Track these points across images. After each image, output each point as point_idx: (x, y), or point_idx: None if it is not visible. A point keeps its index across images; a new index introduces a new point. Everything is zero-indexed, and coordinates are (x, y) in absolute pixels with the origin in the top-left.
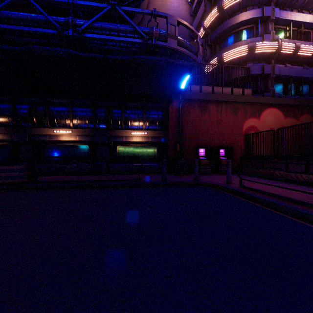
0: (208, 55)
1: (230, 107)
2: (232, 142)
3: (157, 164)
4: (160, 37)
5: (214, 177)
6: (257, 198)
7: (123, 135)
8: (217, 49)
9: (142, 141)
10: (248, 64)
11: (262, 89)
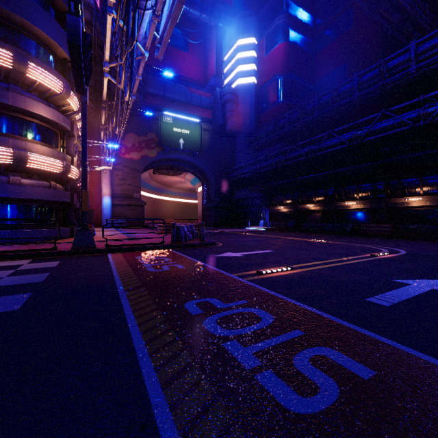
0: None
1: None
2: None
3: None
4: None
5: None
6: None
7: None
8: None
9: None
10: None
11: None
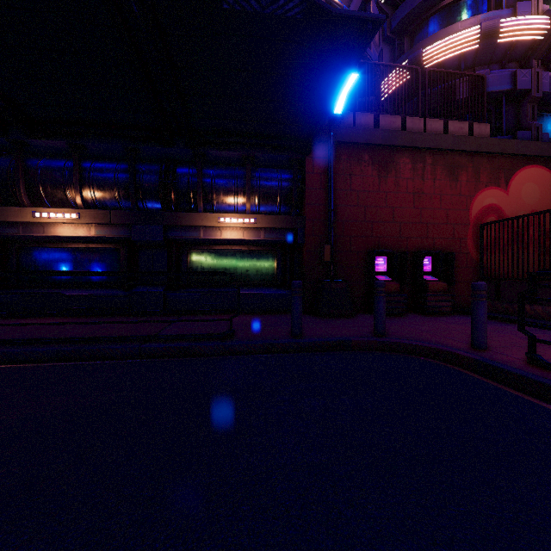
0: (386, 61)
1: (443, 164)
2: (447, 241)
3: (278, 291)
4: None
5: (420, 324)
6: None
7: (199, 225)
8: (405, 47)
9: (244, 239)
10: (478, 71)
11: (510, 126)
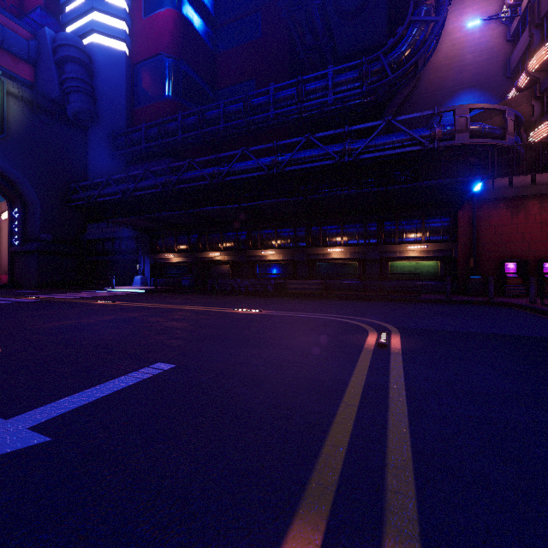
0: (537, 113)
1: None
2: None
3: (440, 282)
4: (444, 137)
5: (524, 299)
6: (542, 311)
7: (397, 250)
8: None
9: (420, 256)
10: None
11: None
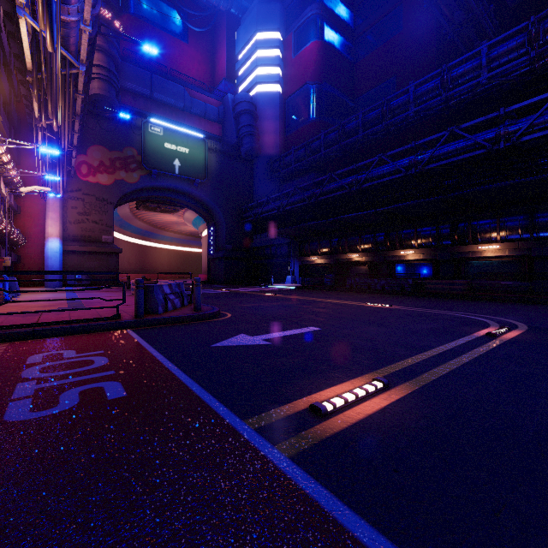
0: None
1: None
2: None
3: None
4: None
5: None
6: None
7: None
8: None
9: None
10: None
11: None
